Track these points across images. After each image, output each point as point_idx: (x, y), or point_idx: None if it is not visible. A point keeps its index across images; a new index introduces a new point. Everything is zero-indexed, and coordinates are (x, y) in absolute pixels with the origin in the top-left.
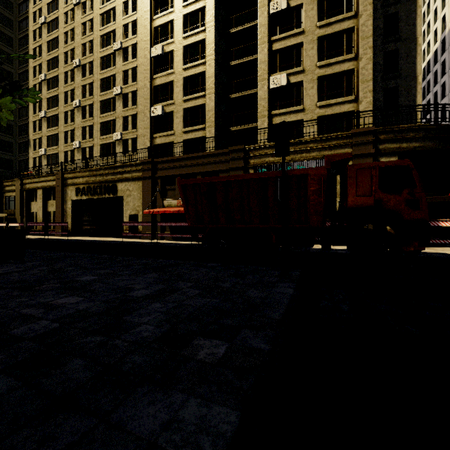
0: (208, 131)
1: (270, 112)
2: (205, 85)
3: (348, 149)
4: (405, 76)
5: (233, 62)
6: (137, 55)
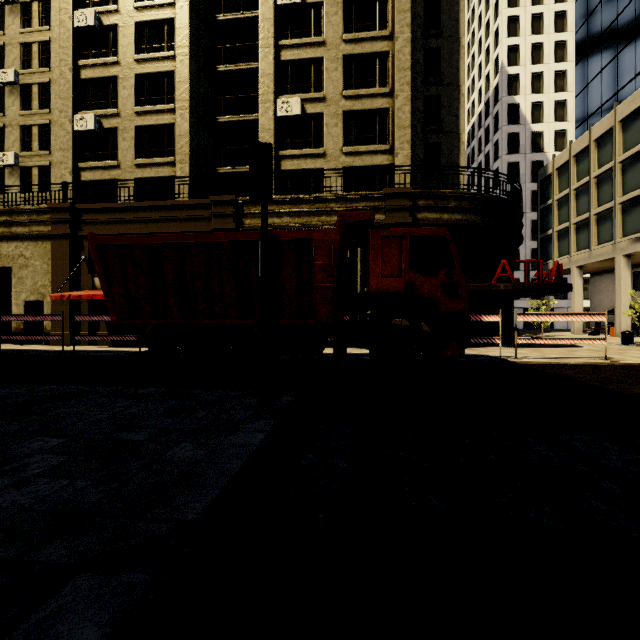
0: (179, 169)
1: (277, 151)
2: (175, 93)
3: (380, 215)
4: (448, 132)
5: (221, 67)
6: (50, 22)
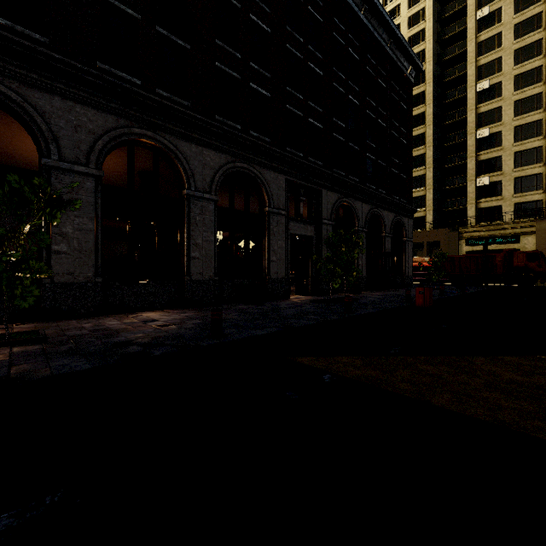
0: (428, 213)
1: (476, 200)
2: (425, 183)
3: (532, 229)
4: None
5: (446, 166)
6: None
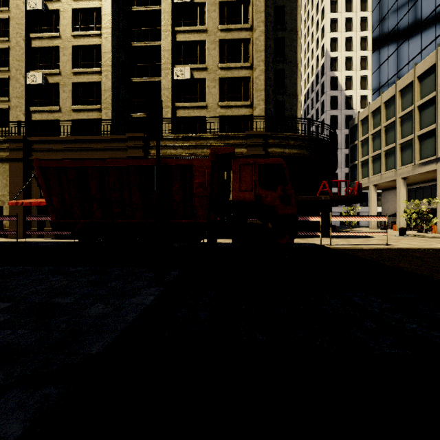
0: (104, 114)
1: (174, 103)
2: (101, 60)
3: (243, 149)
4: (289, 94)
5: (134, 43)
6: (9, 4)
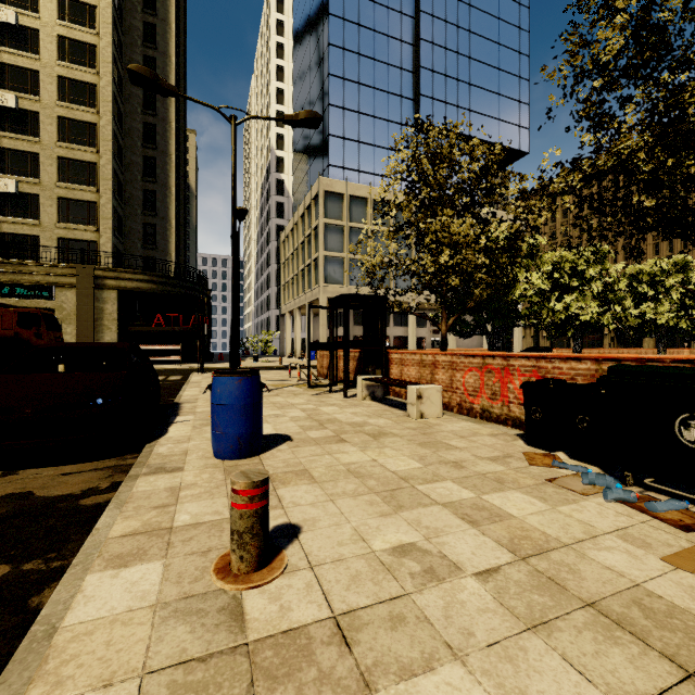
0: None
1: None
2: None
3: (74, 280)
4: (162, 218)
5: None
6: None
